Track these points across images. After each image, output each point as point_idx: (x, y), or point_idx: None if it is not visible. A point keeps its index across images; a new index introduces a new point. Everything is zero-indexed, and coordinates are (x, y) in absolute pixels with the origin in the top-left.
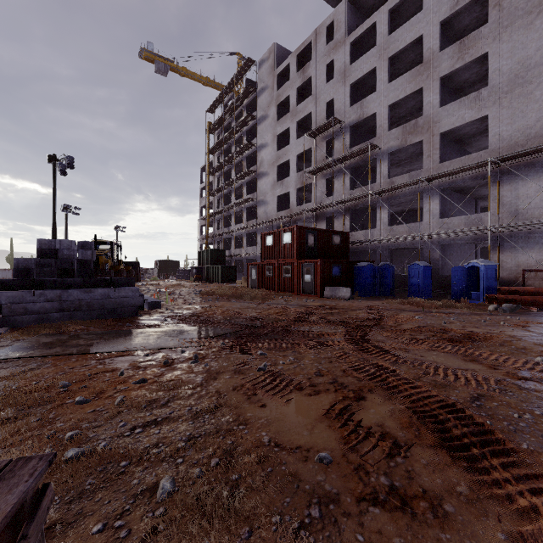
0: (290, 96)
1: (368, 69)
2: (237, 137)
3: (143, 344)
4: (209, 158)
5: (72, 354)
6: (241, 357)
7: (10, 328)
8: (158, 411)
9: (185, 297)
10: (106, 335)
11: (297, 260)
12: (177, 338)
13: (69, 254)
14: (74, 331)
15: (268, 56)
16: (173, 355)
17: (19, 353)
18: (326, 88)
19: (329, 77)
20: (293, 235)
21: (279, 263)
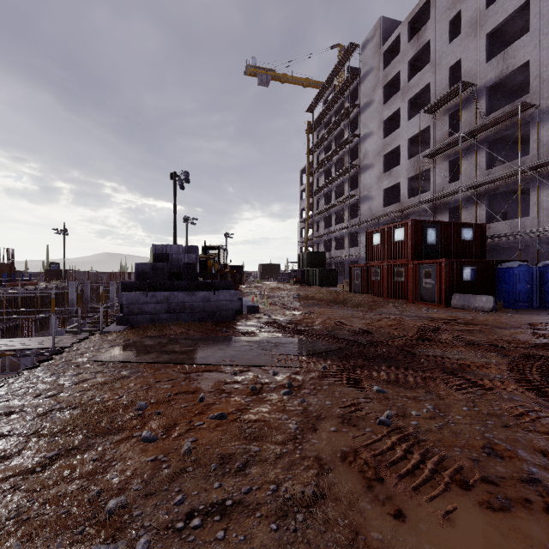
0: (400, 71)
1: (516, 6)
2: (338, 132)
3: (233, 357)
4: (308, 158)
5: (163, 362)
6: (349, 393)
7: (129, 326)
8: (229, 483)
9: (283, 301)
10: (201, 342)
11: (412, 260)
12: (271, 352)
13: (177, 258)
14: (174, 334)
15: (373, 34)
16: (263, 377)
17: (121, 356)
18: (449, 49)
19: (453, 35)
20: (407, 231)
21: (388, 265)
